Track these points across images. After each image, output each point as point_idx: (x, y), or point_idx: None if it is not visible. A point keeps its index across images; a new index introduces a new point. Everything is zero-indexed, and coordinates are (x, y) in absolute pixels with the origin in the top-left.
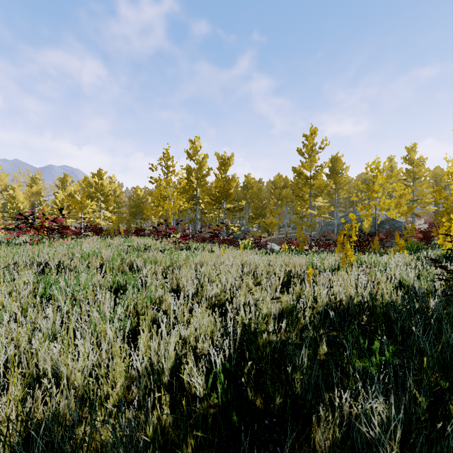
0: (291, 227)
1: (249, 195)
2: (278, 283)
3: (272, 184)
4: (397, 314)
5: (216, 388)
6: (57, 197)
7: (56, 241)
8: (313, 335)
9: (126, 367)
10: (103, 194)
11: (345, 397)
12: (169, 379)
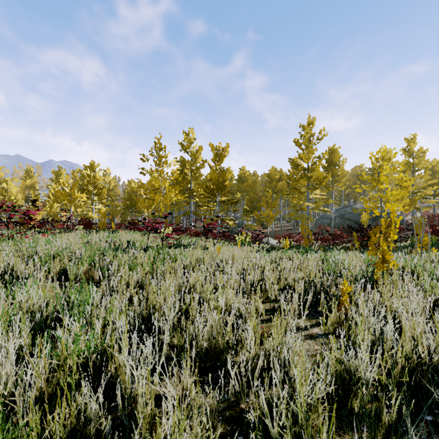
0: (286, 220)
1: (244, 187)
2: (297, 301)
3: (268, 177)
4: None
5: None
6: (50, 190)
7: (31, 237)
8: None
9: None
10: (96, 186)
11: None
12: None
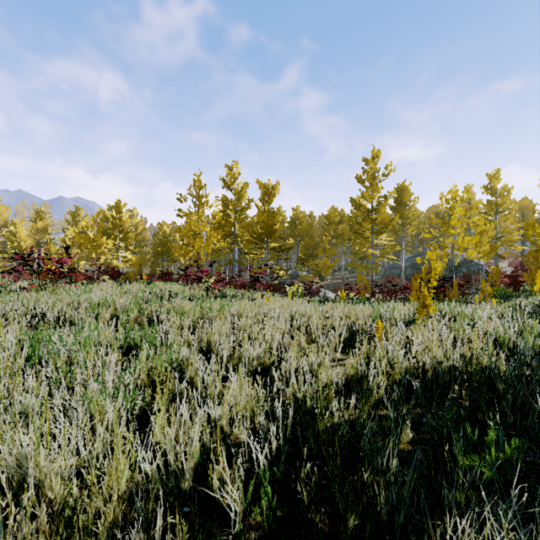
0: (349, 271)
1: (298, 231)
2: (338, 340)
3: (326, 219)
4: (503, 385)
5: (260, 497)
6: (67, 235)
7: (62, 287)
8: (394, 417)
9: (133, 461)
10: (122, 230)
11: (449, 514)
12: (191, 484)
